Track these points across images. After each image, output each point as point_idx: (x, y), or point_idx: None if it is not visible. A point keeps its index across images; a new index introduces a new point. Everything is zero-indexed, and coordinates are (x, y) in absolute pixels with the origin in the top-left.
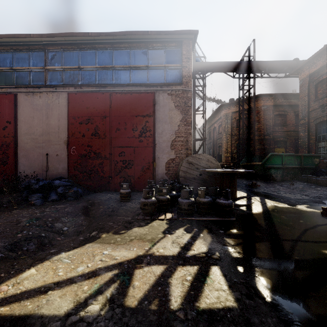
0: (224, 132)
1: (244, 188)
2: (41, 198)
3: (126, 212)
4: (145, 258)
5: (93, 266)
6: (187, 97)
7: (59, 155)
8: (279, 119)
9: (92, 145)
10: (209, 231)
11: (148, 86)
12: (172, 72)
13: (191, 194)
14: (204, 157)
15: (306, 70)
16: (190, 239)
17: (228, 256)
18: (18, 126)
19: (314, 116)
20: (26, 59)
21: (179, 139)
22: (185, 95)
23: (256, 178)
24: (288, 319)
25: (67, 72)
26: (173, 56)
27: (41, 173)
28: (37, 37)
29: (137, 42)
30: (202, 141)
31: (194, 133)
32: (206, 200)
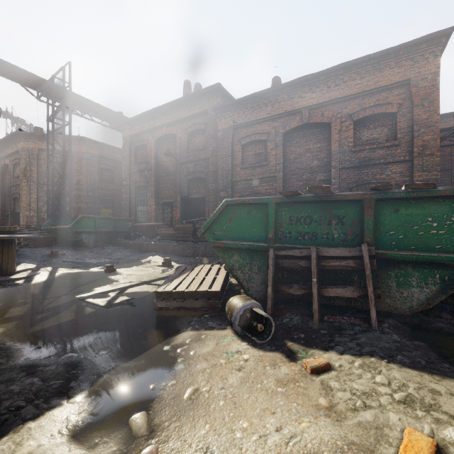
0: (24, 176)
1: (38, 259)
2: None
3: None
4: None
5: None
6: None
7: None
8: (106, 175)
9: None
10: None
11: None
12: None
13: None
14: None
15: (128, 129)
16: None
17: None
18: None
19: (134, 179)
20: None
21: None
22: None
23: (64, 245)
24: (3, 342)
25: None
26: None
27: None
28: None
29: None
30: None
31: None
32: None
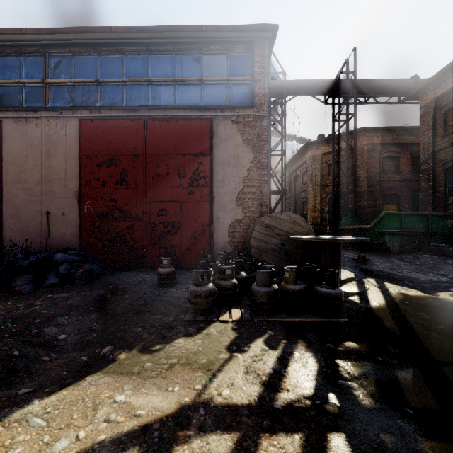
0: (310, 181)
1: (348, 265)
2: (31, 282)
3: (167, 306)
4: (195, 412)
5: (89, 436)
6: (262, 126)
7: (66, 213)
8: (389, 164)
9: (116, 199)
10: (308, 345)
11: (203, 109)
12: (239, 89)
13: (272, 277)
14: (288, 217)
15: (430, 92)
16: (278, 364)
17: (355, 405)
18: (3, 170)
19: (442, 158)
20: (16, 67)
21: (249, 189)
22: (259, 123)
23: (361, 248)
24: None
25: (78, 88)
26: (240, 65)
27: (38, 241)
28: (32, 33)
29: (185, 43)
30: (278, 195)
31: (269, 183)
32: (298, 288)
